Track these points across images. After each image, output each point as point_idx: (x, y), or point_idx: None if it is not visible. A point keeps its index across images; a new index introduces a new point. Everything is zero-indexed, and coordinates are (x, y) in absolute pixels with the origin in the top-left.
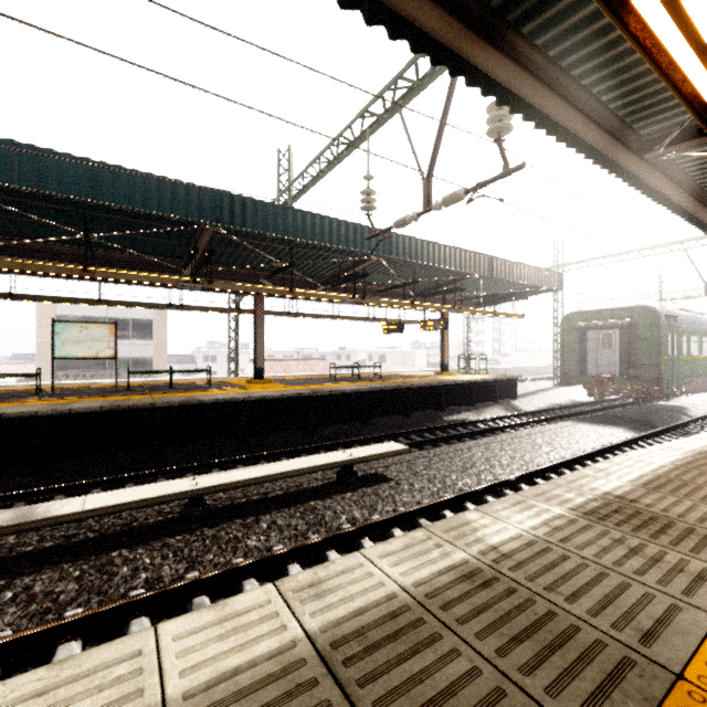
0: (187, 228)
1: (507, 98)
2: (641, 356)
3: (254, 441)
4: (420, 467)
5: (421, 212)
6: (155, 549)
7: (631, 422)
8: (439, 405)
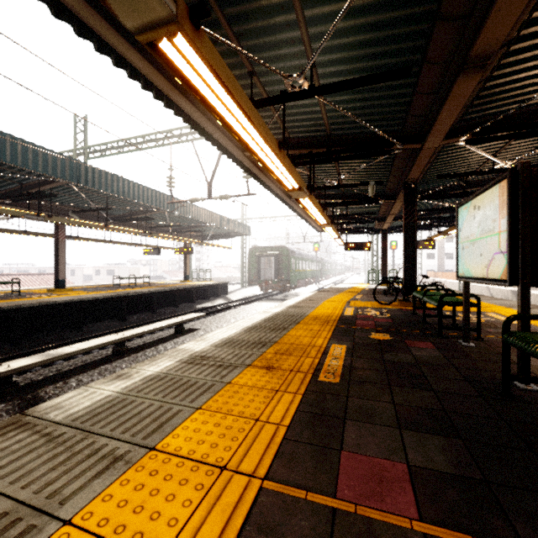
0: (44, 179)
1: (260, 181)
2: (282, 270)
3: (87, 328)
4: (208, 324)
5: (206, 199)
6: (121, 362)
7: (281, 300)
8: (191, 300)
